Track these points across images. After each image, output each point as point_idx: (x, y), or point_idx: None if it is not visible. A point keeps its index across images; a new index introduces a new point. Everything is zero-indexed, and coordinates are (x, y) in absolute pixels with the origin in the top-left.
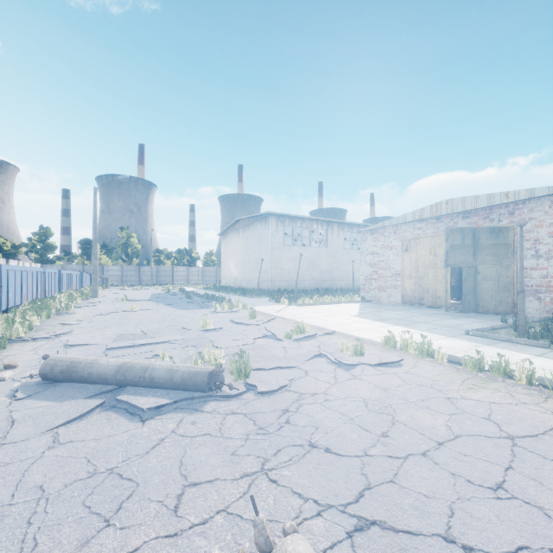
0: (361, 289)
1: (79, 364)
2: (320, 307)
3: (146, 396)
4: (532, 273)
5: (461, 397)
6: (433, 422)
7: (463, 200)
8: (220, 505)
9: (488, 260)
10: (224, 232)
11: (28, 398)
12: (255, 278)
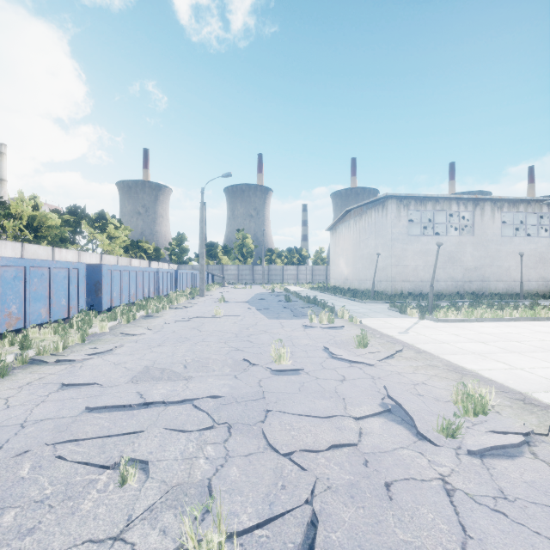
0: None
1: None
2: (478, 326)
3: None
4: None
5: None
6: None
7: None
8: None
9: None
10: (333, 227)
11: None
12: (369, 278)
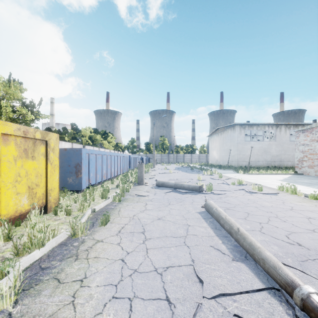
0: (295, 166)
1: (165, 182)
2: (261, 175)
3: (182, 190)
4: None
5: (290, 203)
6: (268, 204)
7: None
8: (200, 204)
9: None
10: (210, 135)
11: (155, 189)
12: (227, 160)
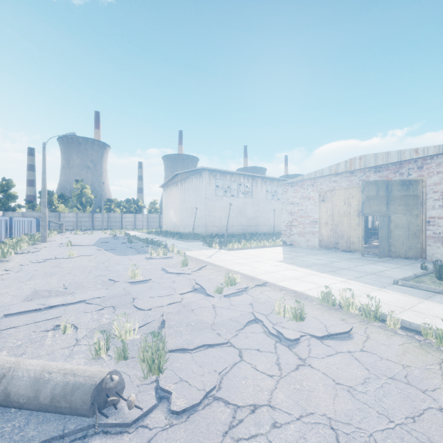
0: (283, 234)
1: None
2: (247, 251)
3: None
4: (440, 222)
5: None
6: None
7: (375, 155)
8: None
9: (400, 210)
10: (165, 185)
11: None
12: (191, 224)
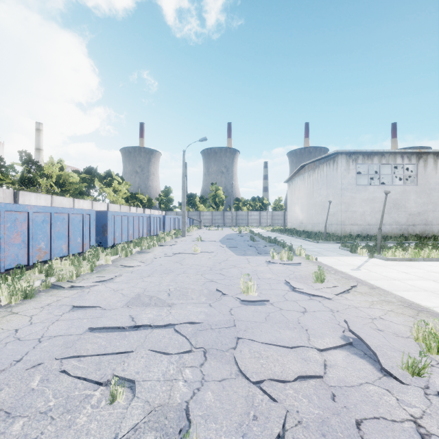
0: None
1: None
2: (426, 265)
3: None
4: None
5: None
6: None
7: None
8: None
9: None
10: (289, 179)
11: None
12: (321, 222)
